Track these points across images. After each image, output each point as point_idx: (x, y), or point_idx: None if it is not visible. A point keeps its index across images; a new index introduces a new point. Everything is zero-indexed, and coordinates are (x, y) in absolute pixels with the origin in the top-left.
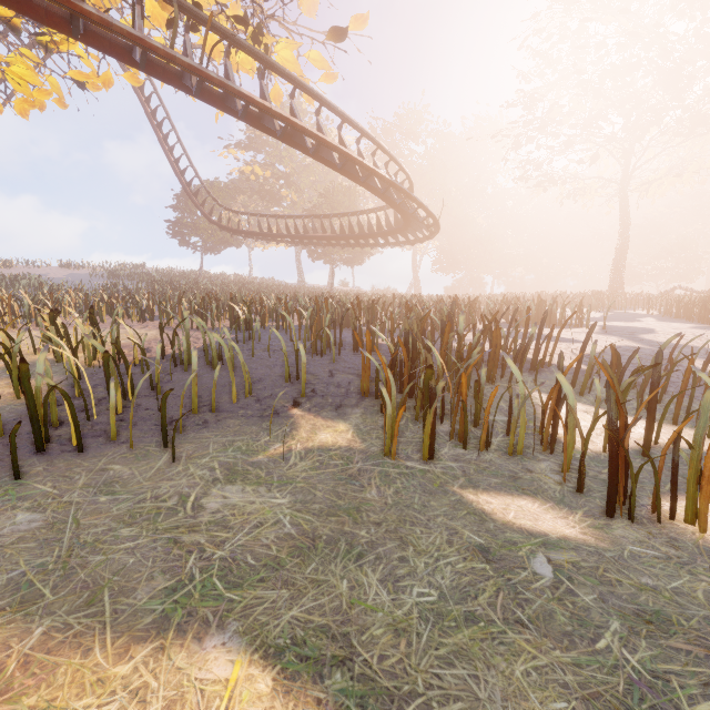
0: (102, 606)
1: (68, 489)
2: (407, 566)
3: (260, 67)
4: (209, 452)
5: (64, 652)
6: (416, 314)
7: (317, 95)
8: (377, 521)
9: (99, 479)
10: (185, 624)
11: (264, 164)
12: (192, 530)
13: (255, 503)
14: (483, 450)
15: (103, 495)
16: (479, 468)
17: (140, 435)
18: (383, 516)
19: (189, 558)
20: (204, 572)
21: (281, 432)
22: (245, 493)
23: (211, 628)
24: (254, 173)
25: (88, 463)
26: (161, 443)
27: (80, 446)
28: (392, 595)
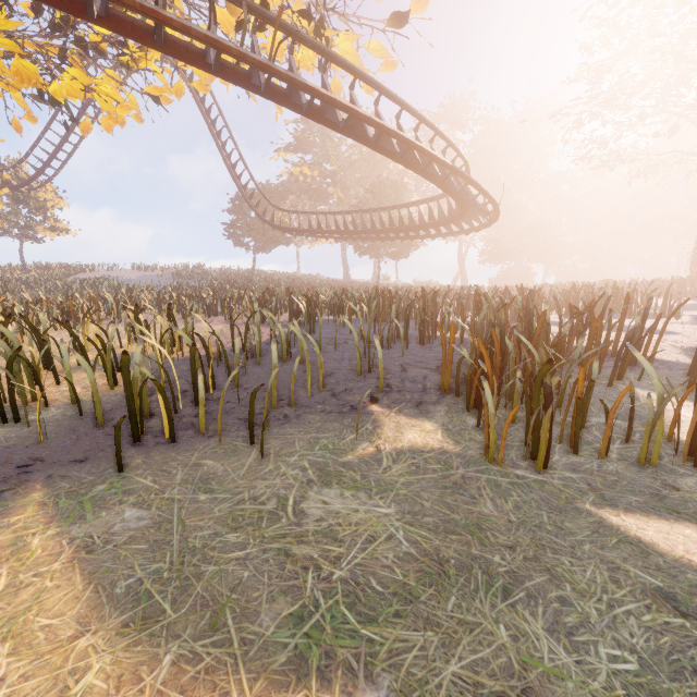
0: (227, 632)
1: (167, 485)
2: (574, 612)
3: (320, 61)
4: (296, 449)
5: (200, 694)
6: (491, 304)
7: (377, 84)
8: (509, 545)
9: (195, 475)
10: (326, 669)
11: (312, 164)
12: (300, 541)
13: (359, 511)
14: (603, 460)
15: (202, 493)
16: (607, 482)
17: (225, 429)
18: (513, 538)
19: (306, 576)
20: (328, 597)
21: (364, 429)
22: (345, 498)
23: (358, 679)
24: (303, 173)
25: (182, 456)
26: (247, 438)
27: (173, 439)
28: (572, 654)
